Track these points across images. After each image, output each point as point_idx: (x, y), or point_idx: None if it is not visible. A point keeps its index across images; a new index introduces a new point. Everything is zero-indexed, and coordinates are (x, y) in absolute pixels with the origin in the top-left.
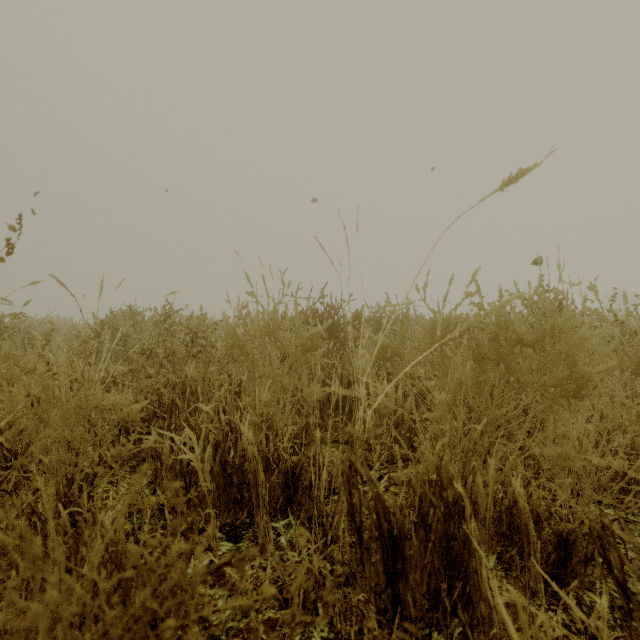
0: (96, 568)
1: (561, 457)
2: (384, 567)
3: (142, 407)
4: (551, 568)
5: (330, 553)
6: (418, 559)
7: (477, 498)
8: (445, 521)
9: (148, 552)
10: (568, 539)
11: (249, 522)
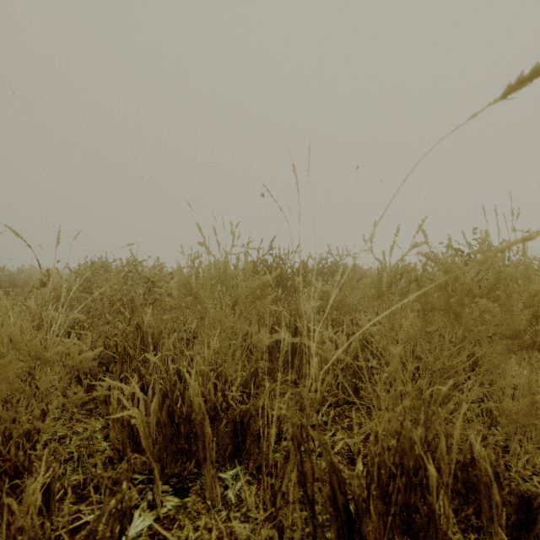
0: None
1: (521, 413)
2: None
3: (101, 352)
4: (511, 530)
5: (279, 516)
6: (377, 536)
7: (440, 464)
8: (406, 491)
9: (91, 509)
10: (532, 502)
11: (197, 472)
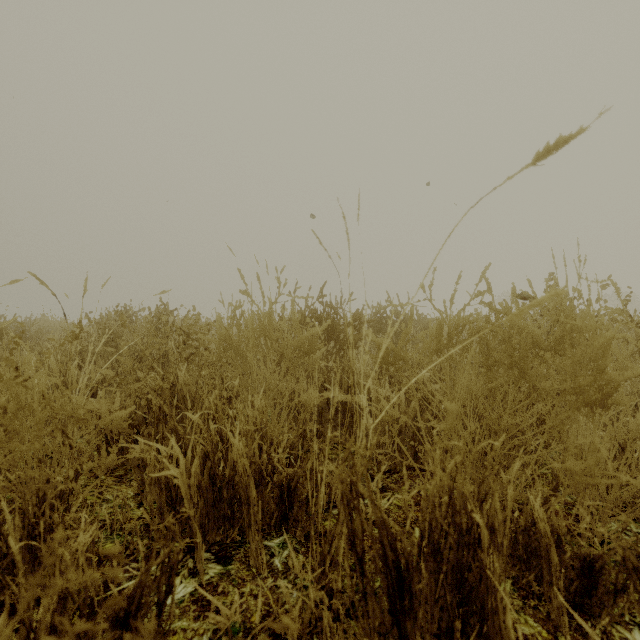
0: (54, 612)
1: (584, 473)
2: (389, 603)
3: (131, 412)
4: (573, 596)
5: (328, 580)
6: (428, 593)
7: (494, 522)
8: (458, 549)
9: (128, 576)
10: (593, 565)
11: (241, 540)
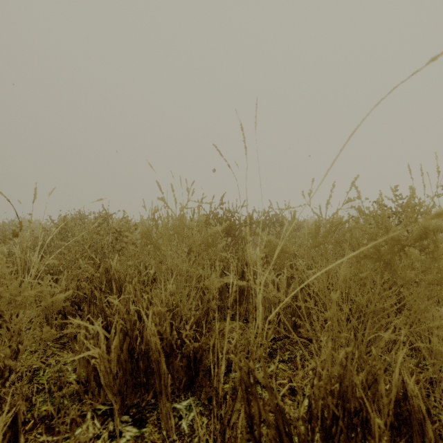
0: None
1: None
2: None
3: (74, 293)
4: None
5: None
6: None
7: (379, 405)
8: (347, 432)
9: (56, 439)
10: None
11: (155, 403)
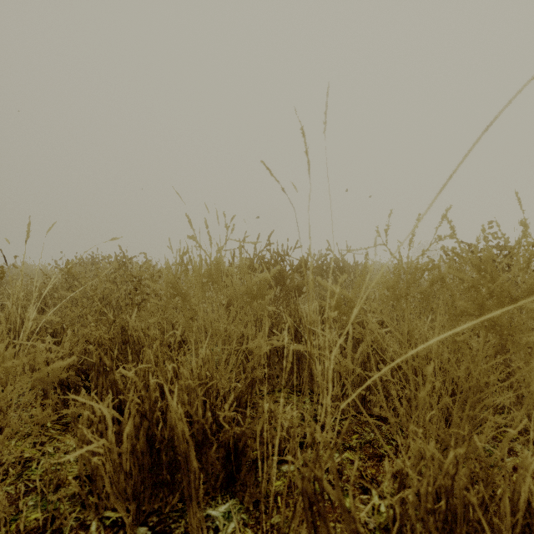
0: None
1: None
2: None
3: (80, 358)
4: None
5: None
6: None
7: (500, 529)
8: None
9: None
10: None
11: (182, 508)
